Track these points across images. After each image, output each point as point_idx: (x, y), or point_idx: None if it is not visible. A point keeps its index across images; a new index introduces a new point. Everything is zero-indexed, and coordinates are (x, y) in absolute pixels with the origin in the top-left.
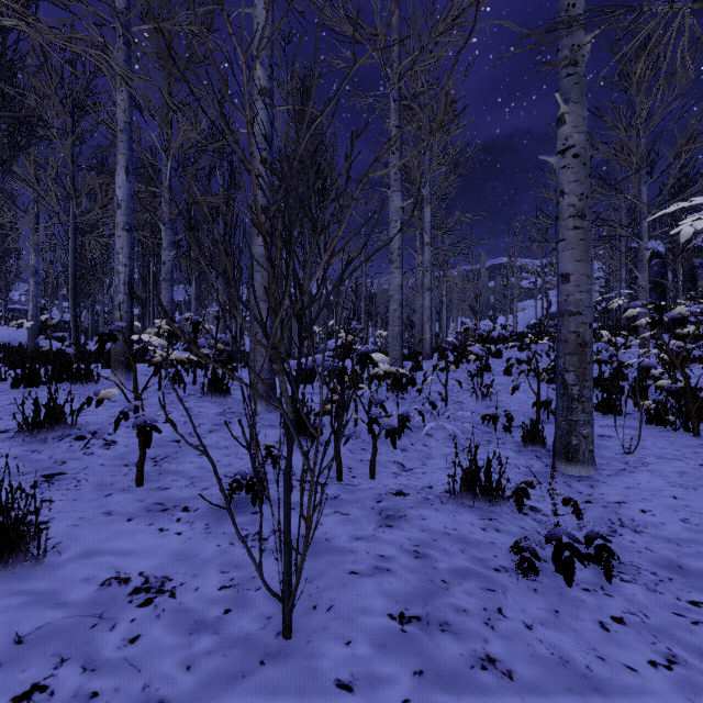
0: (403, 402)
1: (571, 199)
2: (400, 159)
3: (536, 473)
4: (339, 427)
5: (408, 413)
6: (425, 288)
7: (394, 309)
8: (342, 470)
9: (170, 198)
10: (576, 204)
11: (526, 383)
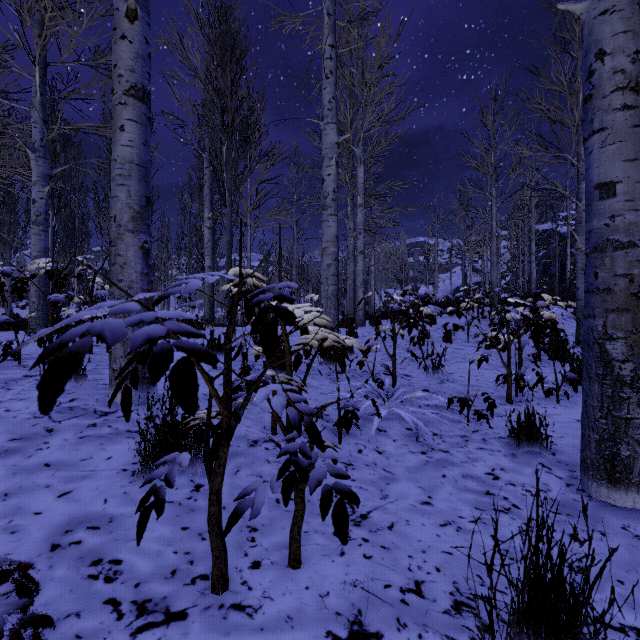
0: (340, 377)
1: (619, 60)
2: (335, 86)
3: (565, 506)
4: (219, 470)
5: (354, 404)
6: (358, 251)
7: (328, 264)
8: (225, 566)
9: (38, 114)
10: (626, 69)
11: (471, 351)
